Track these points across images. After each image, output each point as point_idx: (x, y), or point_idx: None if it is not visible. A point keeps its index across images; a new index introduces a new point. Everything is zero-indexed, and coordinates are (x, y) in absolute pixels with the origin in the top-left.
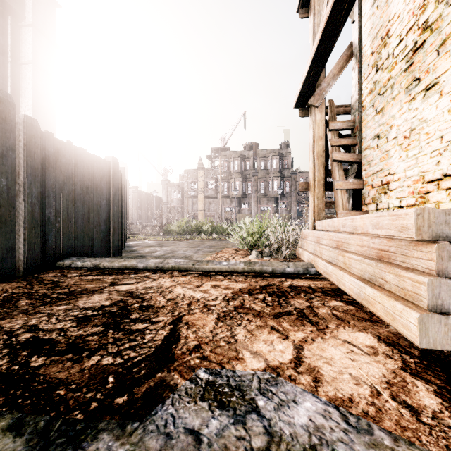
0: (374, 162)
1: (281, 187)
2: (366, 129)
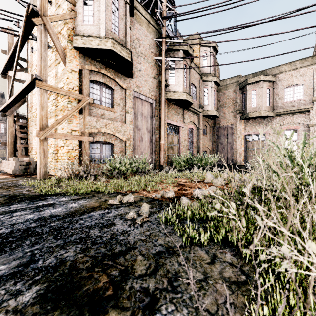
0: (30, 140)
1: None
2: (29, 129)
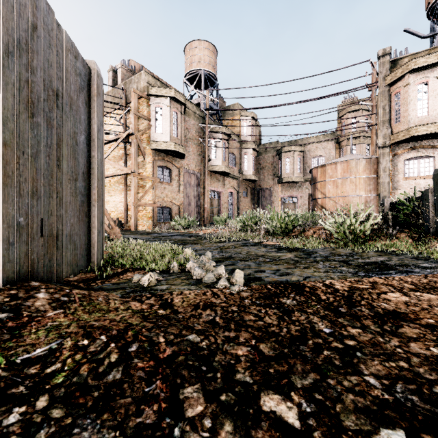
0: None
1: None
2: None
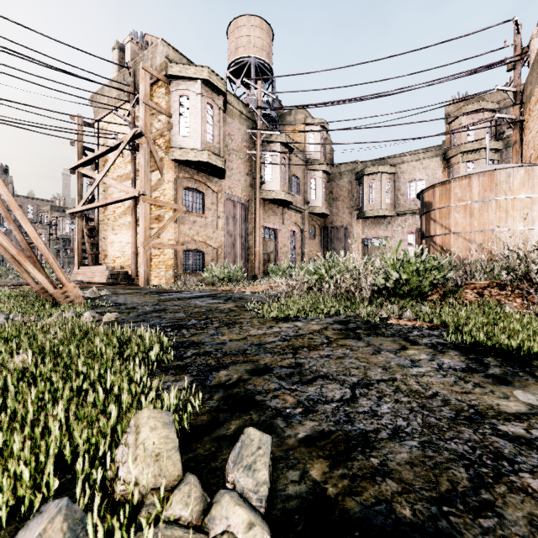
0: (103, 246)
1: None
2: (101, 233)
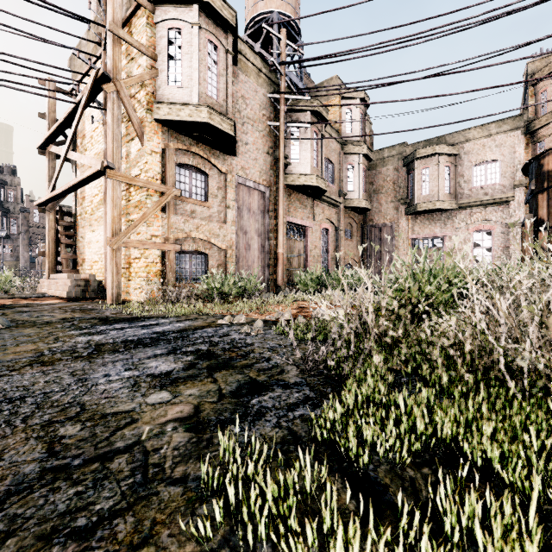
0: (81, 248)
1: (3, 225)
2: (79, 231)
